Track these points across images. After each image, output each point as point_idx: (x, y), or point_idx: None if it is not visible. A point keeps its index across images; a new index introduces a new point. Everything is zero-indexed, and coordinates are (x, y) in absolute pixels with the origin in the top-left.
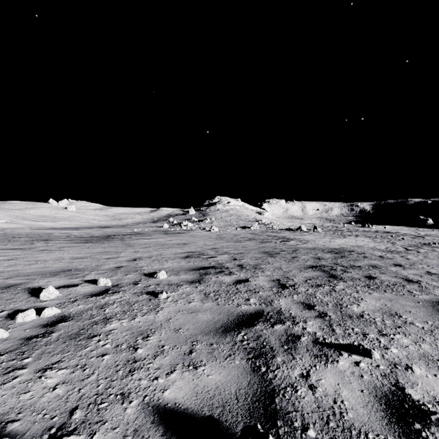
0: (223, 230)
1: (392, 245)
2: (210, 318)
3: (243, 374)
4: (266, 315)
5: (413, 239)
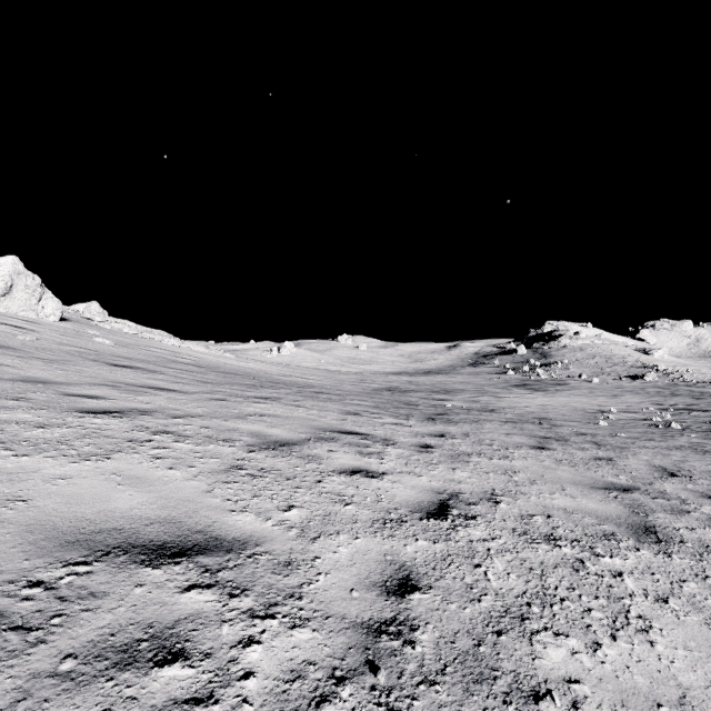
0: (604, 381)
1: None
2: None
3: None
4: None
5: None
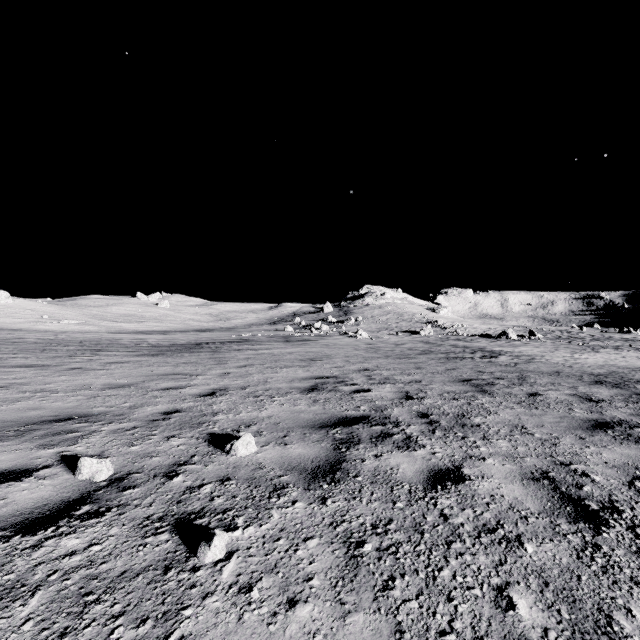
0: (376, 337)
1: None
2: None
3: None
4: None
5: None
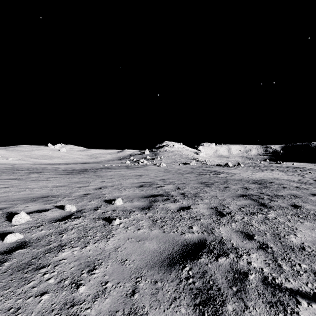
0: (169, 166)
1: (302, 178)
2: (156, 247)
3: None
4: (209, 245)
5: None
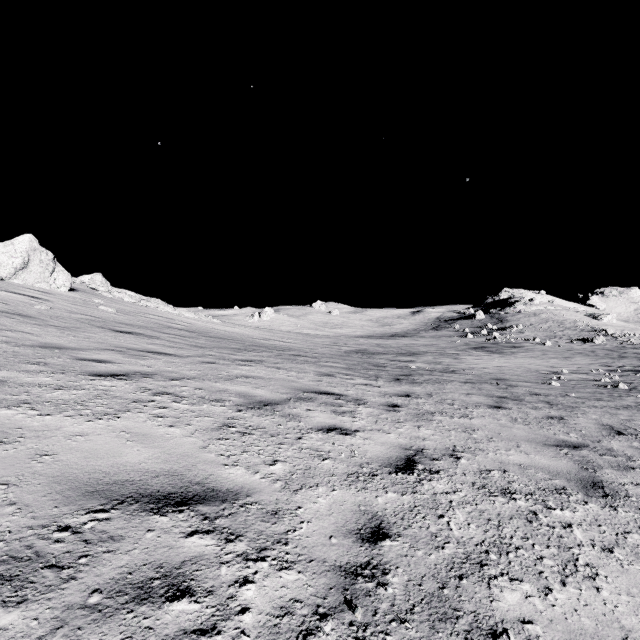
0: (556, 344)
1: None
2: None
3: None
4: None
5: None
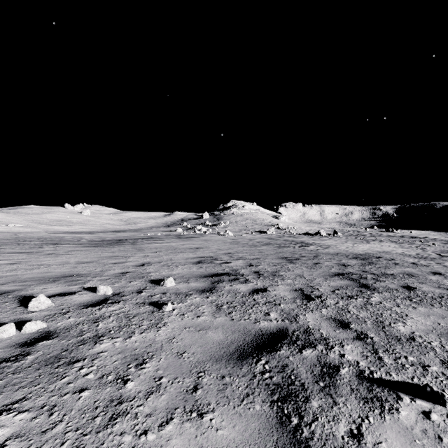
0: (238, 235)
1: (422, 251)
2: (222, 338)
3: (267, 429)
4: (291, 336)
5: (444, 244)
